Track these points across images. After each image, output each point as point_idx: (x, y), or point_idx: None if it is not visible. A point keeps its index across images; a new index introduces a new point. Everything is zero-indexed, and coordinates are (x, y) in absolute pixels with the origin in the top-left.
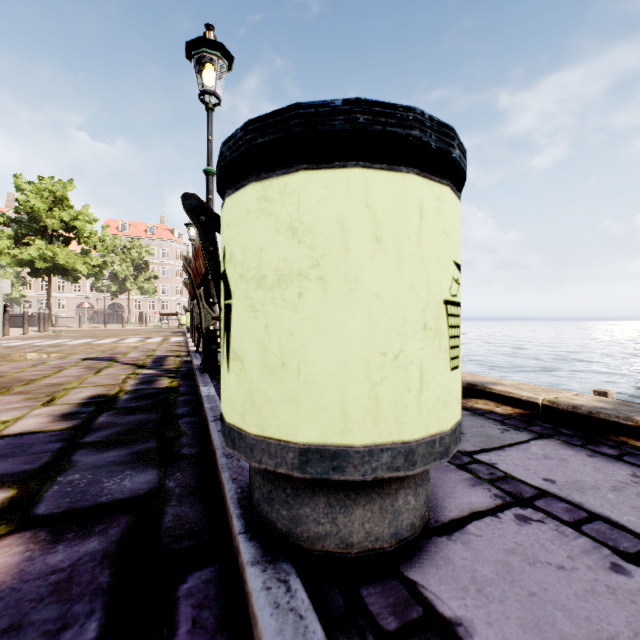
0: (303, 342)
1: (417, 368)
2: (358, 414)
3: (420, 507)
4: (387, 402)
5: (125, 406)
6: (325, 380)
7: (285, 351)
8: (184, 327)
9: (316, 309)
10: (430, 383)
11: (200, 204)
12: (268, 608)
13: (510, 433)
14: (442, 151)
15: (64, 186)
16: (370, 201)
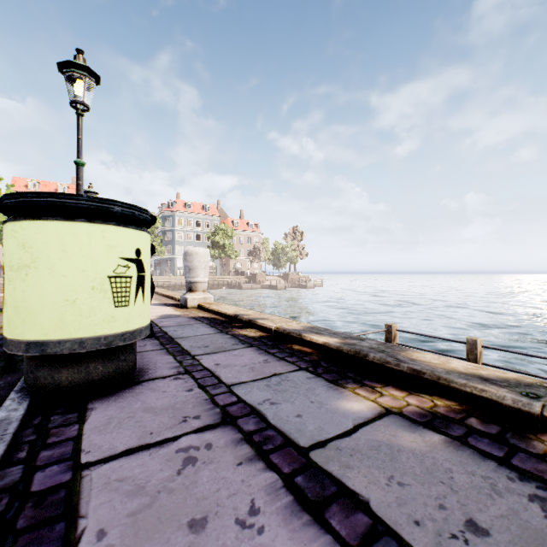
0: (28, 295)
1: (87, 306)
2: (53, 326)
3: (109, 372)
4: (69, 321)
5: None
6: (38, 312)
7: (21, 300)
8: None
9: (34, 281)
10: (97, 313)
11: None
12: (4, 410)
13: (236, 345)
14: (103, 211)
15: None
16: (60, 235)
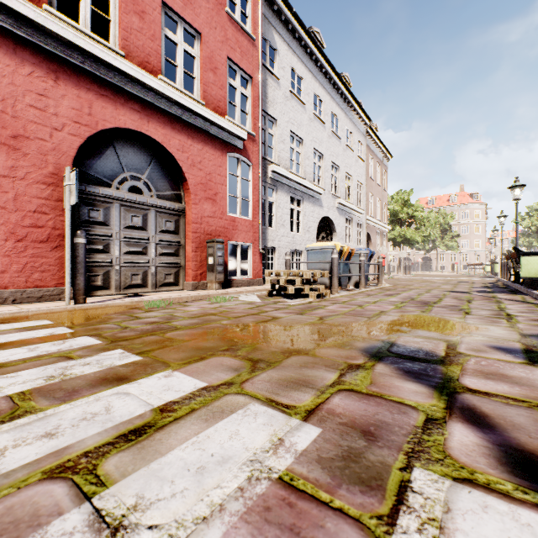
0: (528, 269)
1: None
2: (533, 275)
3: None
4: (536, 274)
5: (493, 287)
6: (530, 272)
7: (526, 270)
8: (487, 274)
9: (529, 267)
10: None
11: (515, 248)
12: (524, 288)
13: None
14: None
15: (408, 194)
16: (534, 259)
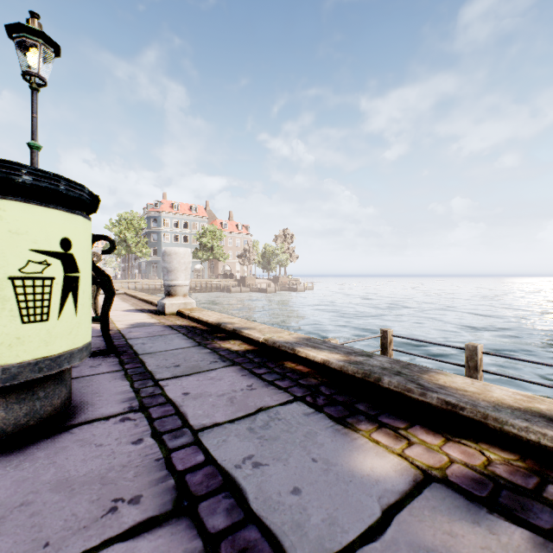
0: None
1: None
2: None
3: (17, 418)
4: None
5: None
6: None
7: None
8: None
9: None
10: None
11: None
12: None
13: (214, 364)
14: (0, 178)
15: None
16: None
